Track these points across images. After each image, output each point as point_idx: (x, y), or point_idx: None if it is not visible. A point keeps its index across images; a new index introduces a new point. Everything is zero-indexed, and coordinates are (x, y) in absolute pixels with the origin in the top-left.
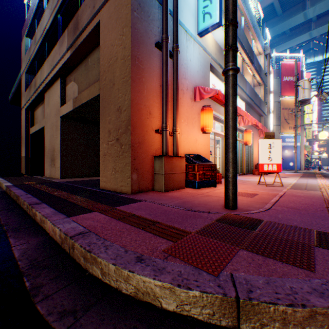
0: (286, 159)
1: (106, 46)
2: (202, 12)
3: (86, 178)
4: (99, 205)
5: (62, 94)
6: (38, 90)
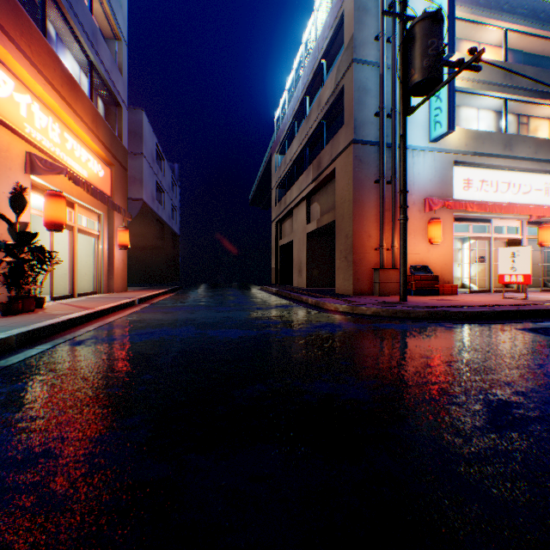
0: None
1: (338, 188)
2: (433, 121)
3: (326, 288)
4: (330, 297)
5: (307, 214)
6: (287, 208)
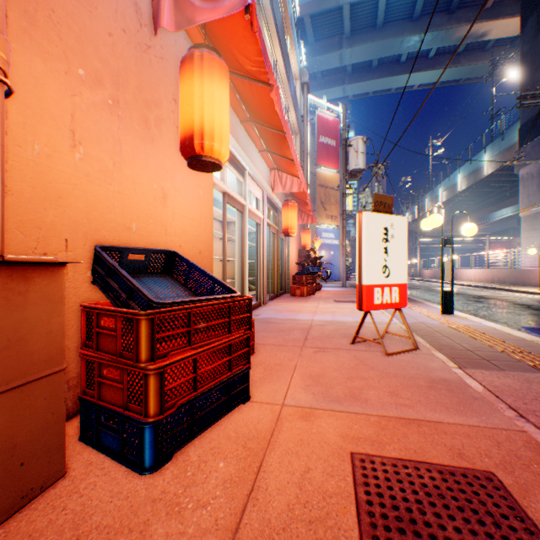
0: (323, 265)
1: None
2: None
3: None
4: None
5: None
6: None
